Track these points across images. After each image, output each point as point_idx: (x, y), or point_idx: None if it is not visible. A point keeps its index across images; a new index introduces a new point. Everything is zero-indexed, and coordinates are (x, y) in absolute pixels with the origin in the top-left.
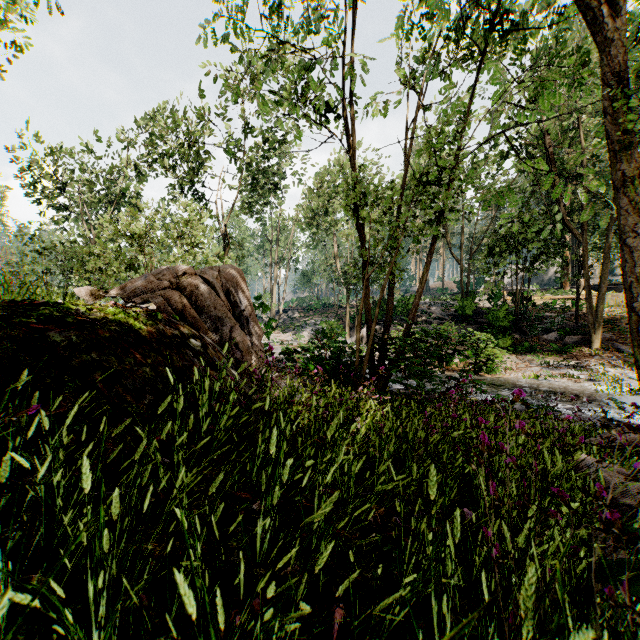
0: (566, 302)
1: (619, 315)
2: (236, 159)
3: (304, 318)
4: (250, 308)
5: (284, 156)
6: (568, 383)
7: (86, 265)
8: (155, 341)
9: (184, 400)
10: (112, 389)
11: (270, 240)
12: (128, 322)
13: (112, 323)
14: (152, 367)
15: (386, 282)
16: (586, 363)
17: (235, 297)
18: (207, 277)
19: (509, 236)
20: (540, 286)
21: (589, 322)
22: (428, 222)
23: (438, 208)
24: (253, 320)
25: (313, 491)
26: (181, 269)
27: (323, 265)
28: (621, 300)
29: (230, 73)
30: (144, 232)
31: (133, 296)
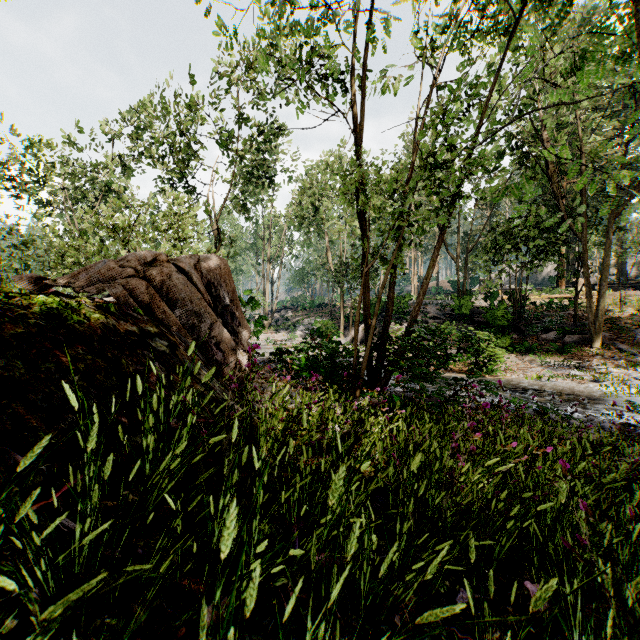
0: (563, 301)
1: (617, 314)
2: (227, 152)
3: (298, 318)
4: (236, 303)
5: (277, 152)
6: (572, 384)
7: (65, 260)
8: (98, 339)
9: (129, 419)
10: (7, 409)
11: (263, 238)
12: (61, 314)
13: (36, 315)
14: (85, 374)
15: (387, 275)
16: (588, 363)
17: (218, 290)
18: (183, 266)
19: (507, 233)
20: (534, 286)
21: (589, 321)
22: (432, 211)
23: (444, 194)
24: (239, 317)
25: (304, 565)
26: (150, 255)
27: (317, 264)
28: (619, 299)
29: (220, 61)
30: (127, 225)
31: (87, 285)
